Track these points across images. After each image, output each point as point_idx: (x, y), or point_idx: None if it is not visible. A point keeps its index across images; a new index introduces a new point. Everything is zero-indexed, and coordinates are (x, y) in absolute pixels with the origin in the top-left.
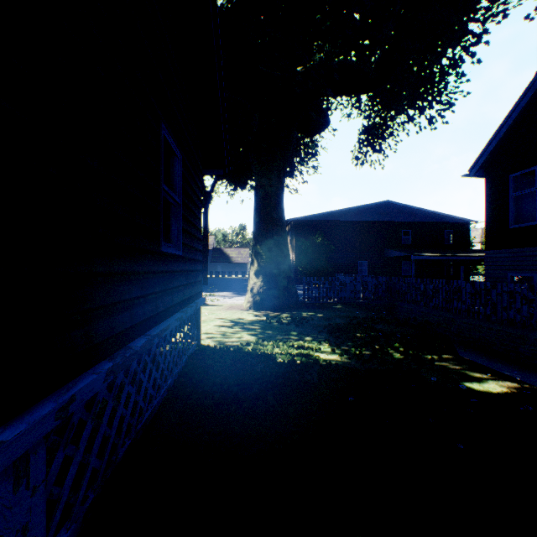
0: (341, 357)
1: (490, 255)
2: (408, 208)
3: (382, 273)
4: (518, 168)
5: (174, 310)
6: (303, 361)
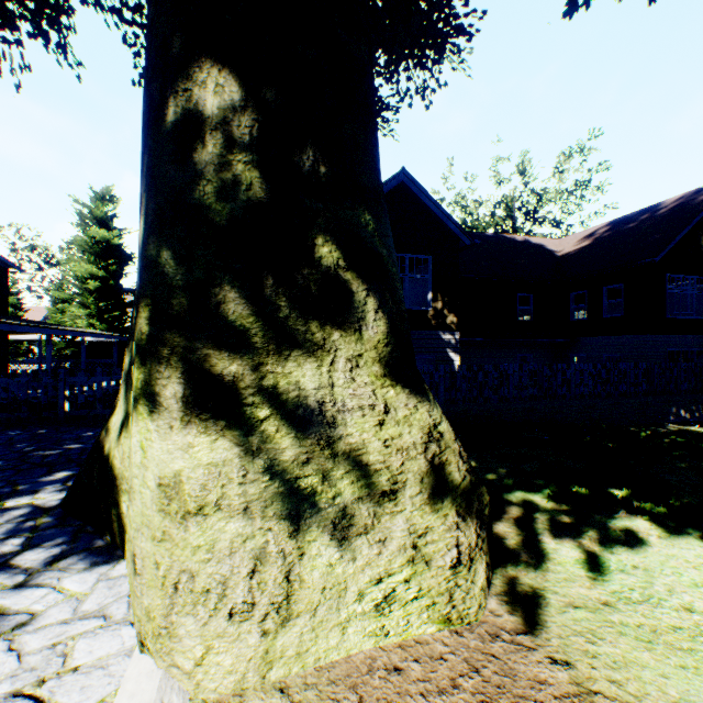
0: None
1: None
2: None
3: None
4: None
5: None
6: None
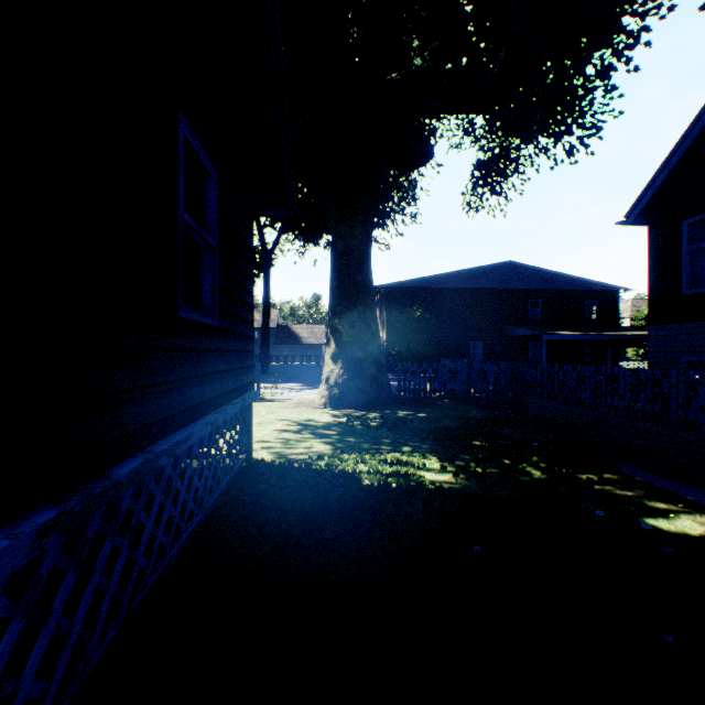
0: (456, 478)
1: (655, 332)
2: (536, 271)
3: (502, 358)
4: (695, 211)
5: (205, 410)
6: (400, 484)
